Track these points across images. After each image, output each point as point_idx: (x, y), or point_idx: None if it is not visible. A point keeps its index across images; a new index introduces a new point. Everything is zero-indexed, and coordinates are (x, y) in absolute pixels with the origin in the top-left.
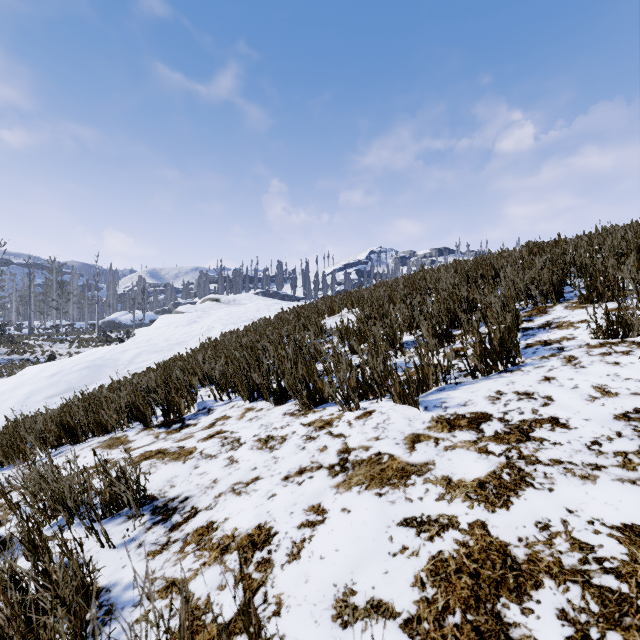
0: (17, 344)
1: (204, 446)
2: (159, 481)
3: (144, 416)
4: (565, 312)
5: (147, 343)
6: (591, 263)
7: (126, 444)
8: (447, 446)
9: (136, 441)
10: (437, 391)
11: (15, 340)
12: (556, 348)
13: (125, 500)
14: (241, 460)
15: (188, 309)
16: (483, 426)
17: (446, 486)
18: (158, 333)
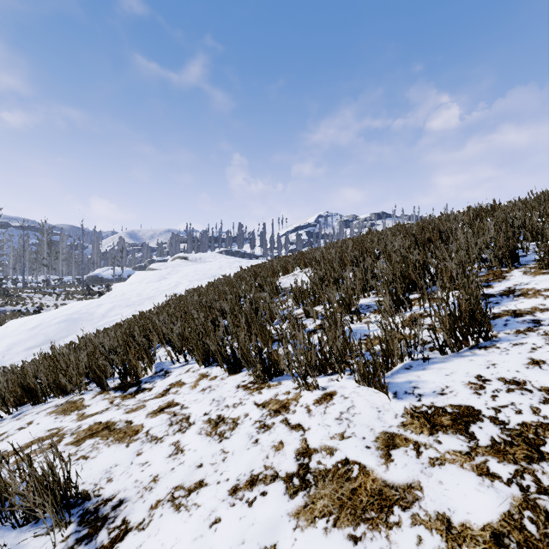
0: (11, 297)
1: (151, 424)
2: (97, 471)
3: (101, 379)
4: (526, 278)
5: (121, 298)
6: (541, 227)
7: (80, 409)
8: (433, 458)
9: (91, 406)
10: (403, 369)
11: (10, 293)
12: (531, 321)
13: (41, 515)
14: (187, 449)
15: (159, 266)
16: (473, 428)
17: (446, 535)
18: (131, 288)
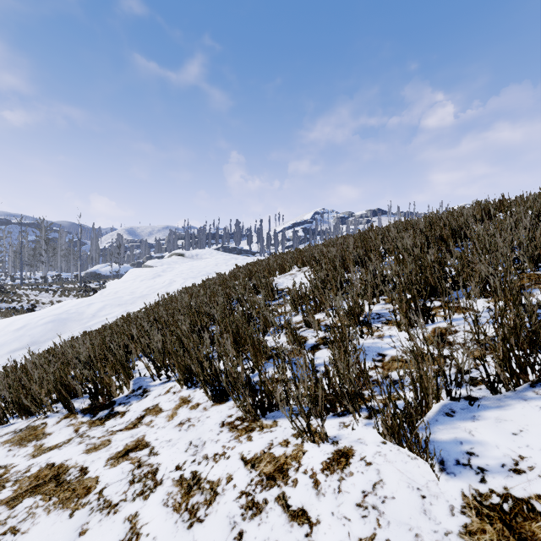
0: (7, 293)
1: (108, 478)
2: None
3: (67, 400)
4: None
5: (113, 296)
6: None
7: (39, 439)
8: None
9: (52, 435)
10: (443, 416)
11: (7, 290)
12: None
13: None
14: (144, 534)
15: (155, 263)
16: None
17: None
18: (124, 286)
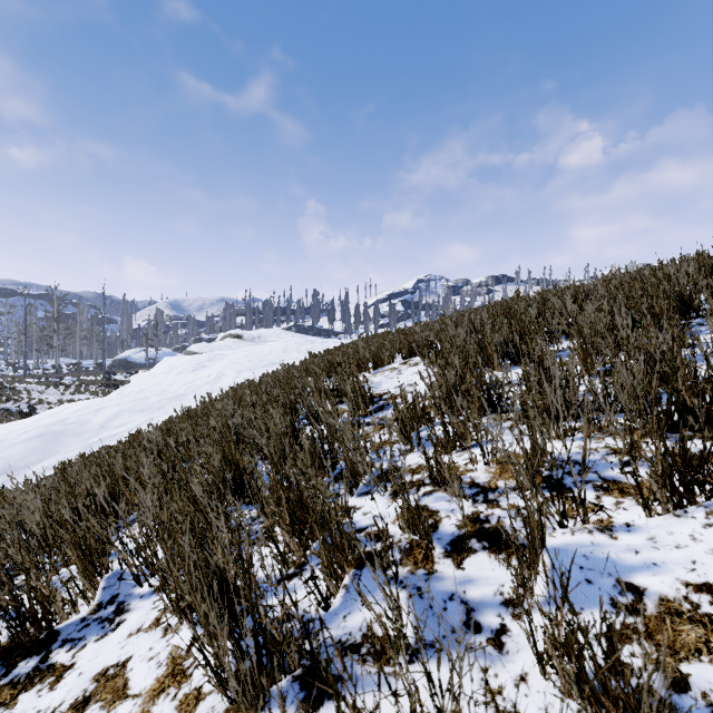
0: (2, 389)
1: None
2: None
3: None
4: None
5: (134, 397)
6: None
7: None
8: None
9: None
10: None
11: (3, 384)
12: None
13: None
14: None
15: (201, 348)
16: None
17: None
18: (153, 382)
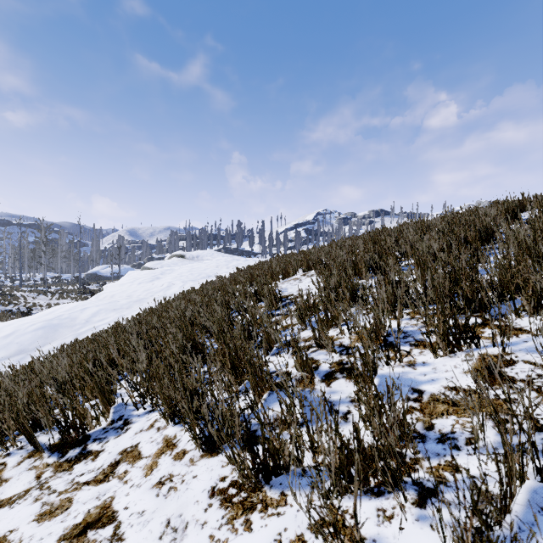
0: (4, 296)
1: None
2: None
3: (31, 436)
4: None
5: (108, 300)
6: None
7: None
8: None
9: (8, 482)
10: (541, 515)
11: (5, 292)
12: None
13: None
14: None
15: (155, 265)
16: None
17: None
18: (121, 289)
